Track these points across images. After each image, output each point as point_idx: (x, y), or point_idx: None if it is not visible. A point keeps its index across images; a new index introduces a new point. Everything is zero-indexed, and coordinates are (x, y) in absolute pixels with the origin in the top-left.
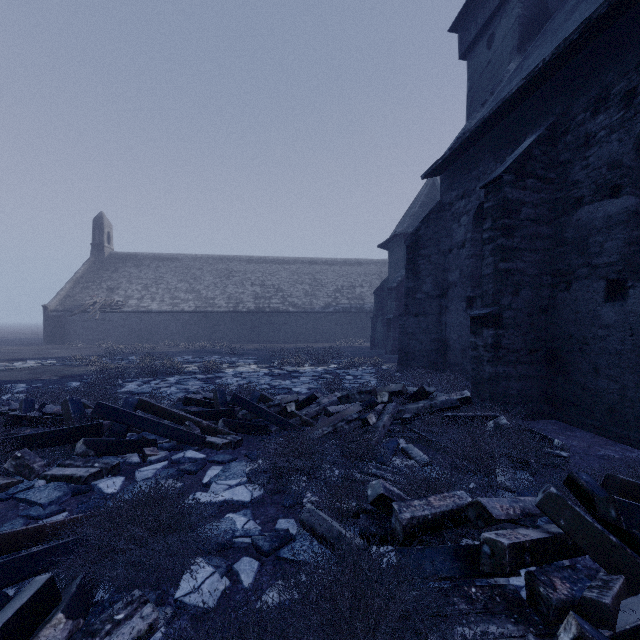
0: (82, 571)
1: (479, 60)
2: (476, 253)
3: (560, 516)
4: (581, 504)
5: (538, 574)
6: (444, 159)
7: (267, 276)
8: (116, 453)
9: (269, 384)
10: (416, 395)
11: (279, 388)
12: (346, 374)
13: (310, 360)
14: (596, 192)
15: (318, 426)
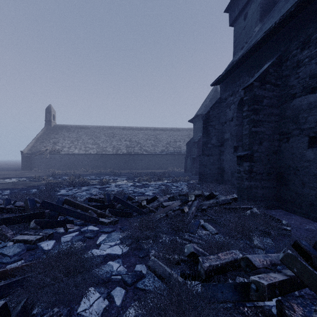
0: (26, 296)
1: (239, 26)
2: (239, 124)
3: (294, 266)
4: (302, 258)
5: (283, 301)
6: (222, 76)
7: (132, 136)
8: (51, 227)
9: (133, 190)
10: (209, 196)
11: (138, 192)
12: (172, 185)
13: (154, 178)
14: (303, 91)
15: (158, 213)
